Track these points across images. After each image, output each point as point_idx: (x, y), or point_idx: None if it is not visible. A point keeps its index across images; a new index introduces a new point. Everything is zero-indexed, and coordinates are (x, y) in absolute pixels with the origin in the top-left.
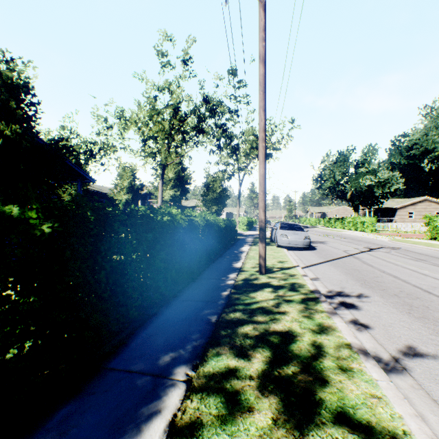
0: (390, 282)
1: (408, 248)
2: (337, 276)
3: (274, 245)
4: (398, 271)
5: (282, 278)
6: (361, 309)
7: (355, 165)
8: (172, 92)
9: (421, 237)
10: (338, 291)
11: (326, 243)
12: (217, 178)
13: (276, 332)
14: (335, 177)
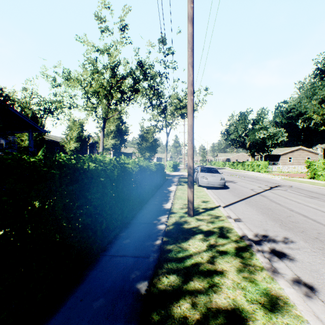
0: (304, 222)
1: (298, 186)
2: (255, 216)
3: (195, 184)
4: (304, 210)
5: (209, 220)
6: (295, 260)
7: (252, 123)
8: (111, 56)
9: (302, 176)
10: (263, 235)
11: (235, 182)
12: (149, 130)
13: (221, 312)
14: (238, 131)
